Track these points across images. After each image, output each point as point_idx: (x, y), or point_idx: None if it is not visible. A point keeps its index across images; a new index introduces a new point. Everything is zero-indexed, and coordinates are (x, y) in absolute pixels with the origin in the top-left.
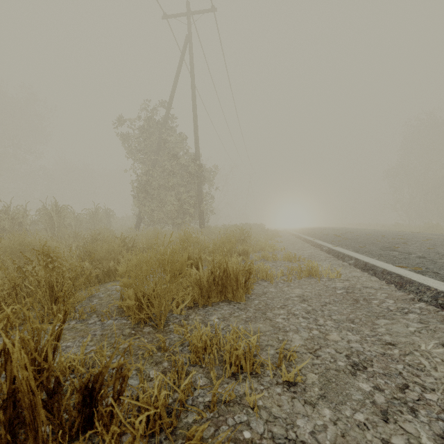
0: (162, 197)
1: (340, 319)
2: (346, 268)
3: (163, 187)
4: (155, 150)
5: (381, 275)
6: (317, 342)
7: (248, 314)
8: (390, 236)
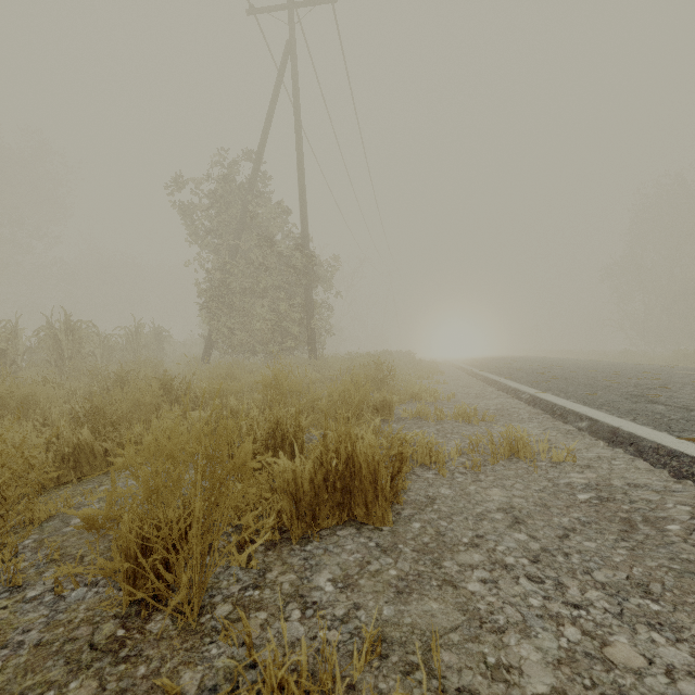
0: (247, 308)
1: (615, 583)
2: (576, 437)
3: (249, 292)
4: (236, 231)
5: (654, 456)
6: (589, 676)
7: (402, 566)
8: (629, 374)
